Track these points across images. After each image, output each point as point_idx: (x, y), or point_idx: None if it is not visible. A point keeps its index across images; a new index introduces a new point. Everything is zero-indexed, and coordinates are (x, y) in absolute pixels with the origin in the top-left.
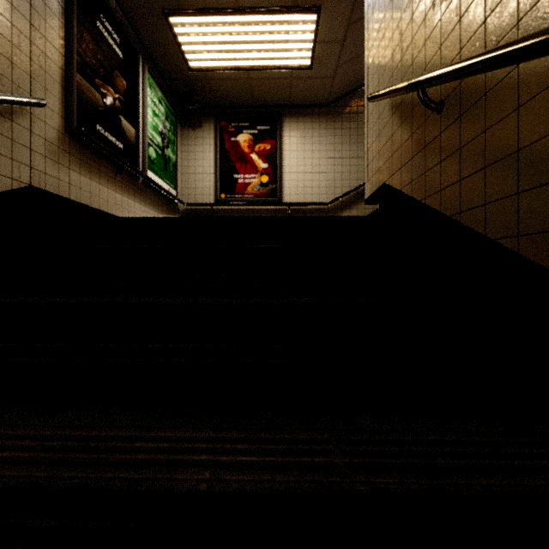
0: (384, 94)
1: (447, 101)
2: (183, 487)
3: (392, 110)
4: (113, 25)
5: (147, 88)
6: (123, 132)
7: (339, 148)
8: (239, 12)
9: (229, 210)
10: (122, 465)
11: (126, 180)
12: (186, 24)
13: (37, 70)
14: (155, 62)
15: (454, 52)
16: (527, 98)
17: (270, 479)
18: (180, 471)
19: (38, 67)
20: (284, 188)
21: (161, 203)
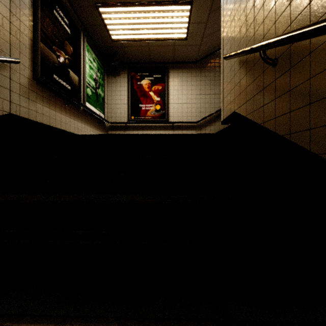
0: (235, 54)
1: (280, 58)
2: None
3: (240, 64)
4: (64, 13)
5: (86, 52)
6: (70, 79)
7: (203, 88)
8: (142, 4)
9: (136, 126)
10: None
11: (72, 108)
12: (109, 12)
13: (14, 40)
14: (91, 36)
15: (285, 25)
16: None
17: None
18: None
19: (15, 38)
20: (170, 112)
21: (95, 122)
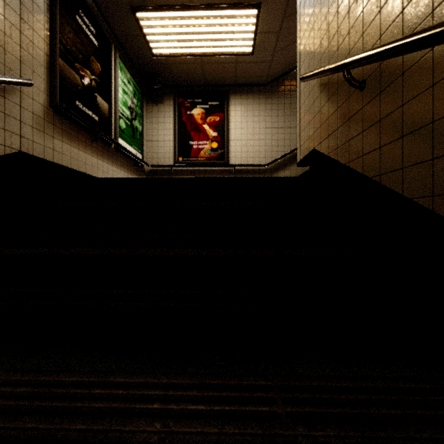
0: (314, 75)
1: (368, 80)
2: (135, 439)
3: (320, 88)
4: (90, 19)
5: (118, 71)
6: (98, 107)
7: (275, 120)
8: (194, 8)
9: (185, 170)
10: (80, 414)
11: (101, 146)
12: (150, 18)
13: (26, 56)
14: (125, 49)
15: (374, 38)
16: (442, 76)
17: (217, 431)
18: (133, 421)
19: (26, 53)
20: (230, 152)
21: (130, 165)
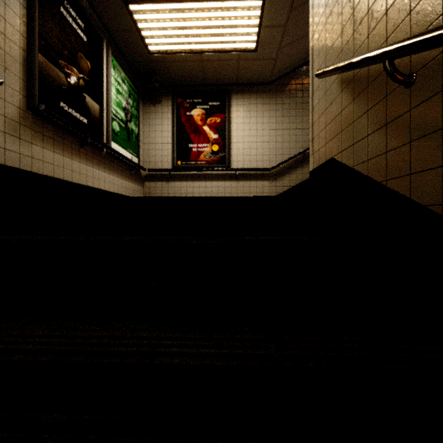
0: (337, 69)
1: (421, 73)
2: None
3: (342, 85)
4: (77, 11)
5: (111, 69)
6: (87, 108)
7: (280, 121)
8: None
9: (184, 175)
10: None
11: (90, 151)
12: (144, 11)
13: None
14: (119, 46)
15: (432, 15)
16: None
17: None
18: None
19: None
20: (232, 155)
21: (125, 170)
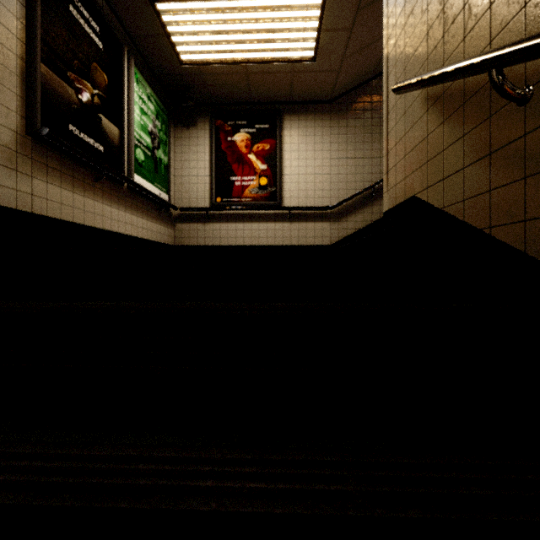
0: (423, 81)
1: None
2: None
3: (427, 103)
4: (91, 11)
5: (134, 84)
6: (103, 132)
7: (343, 148)
8: None
9: (225, 215)
10: None
11: (108, 186)
12: (175, 11)
13: None
14: (144, 55)
15: None
16: None
17: None
18: None
19: None
20: (284, 191)
21: (151, 209)
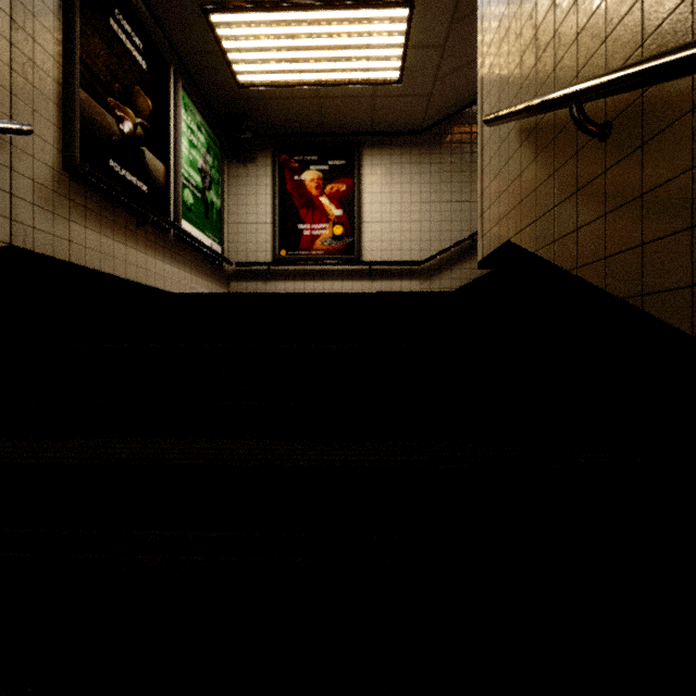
0: (512, 114)
1: (617, 122)
2: None
3: (521, 137)
4: (133, 24)
5: (182, 111)
6: (147, 169)
7: (436, 189)
8: (304, 6)
9: (291, 271)
10: None
11: (152, 234)
12: (233, 23)
13: (21, 84)
14: (193, 75)
15: (630, 46)
16: None
17: None
18: None
19: (22, 79)
20: (364, 242)
21: (201, 263)
